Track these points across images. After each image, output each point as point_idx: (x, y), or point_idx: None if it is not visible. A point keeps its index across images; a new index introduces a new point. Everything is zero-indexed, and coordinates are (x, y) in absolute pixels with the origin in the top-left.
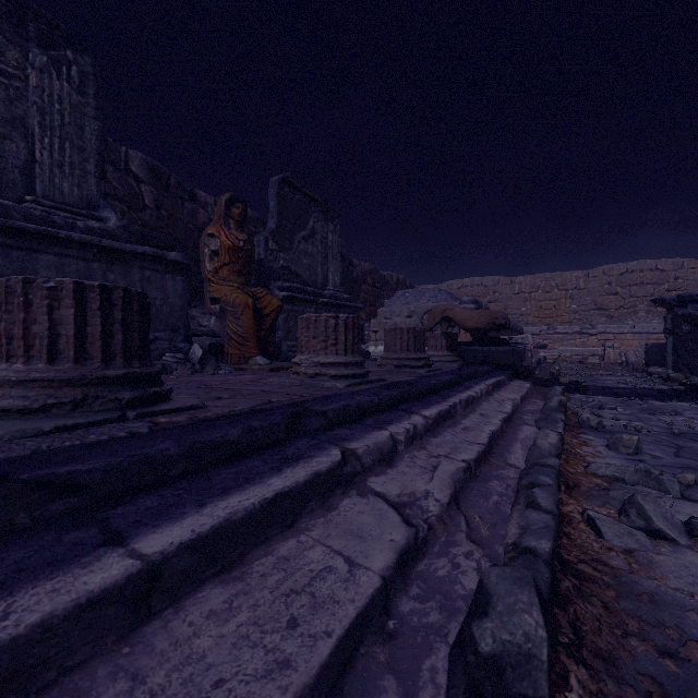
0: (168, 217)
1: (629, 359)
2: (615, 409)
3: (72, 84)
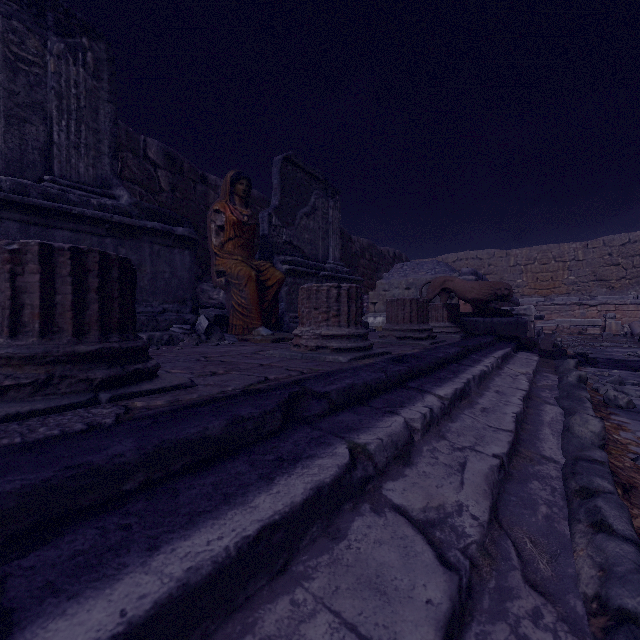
0: (182, 199)
1: (635, 330)
2: (638, 385)
3: (87, 70)
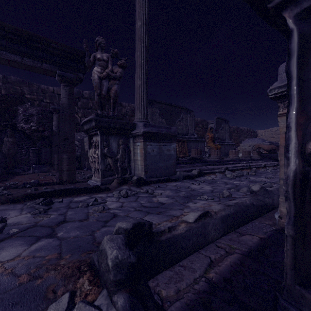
0: None
1: None
2: None
3: (191, 117)
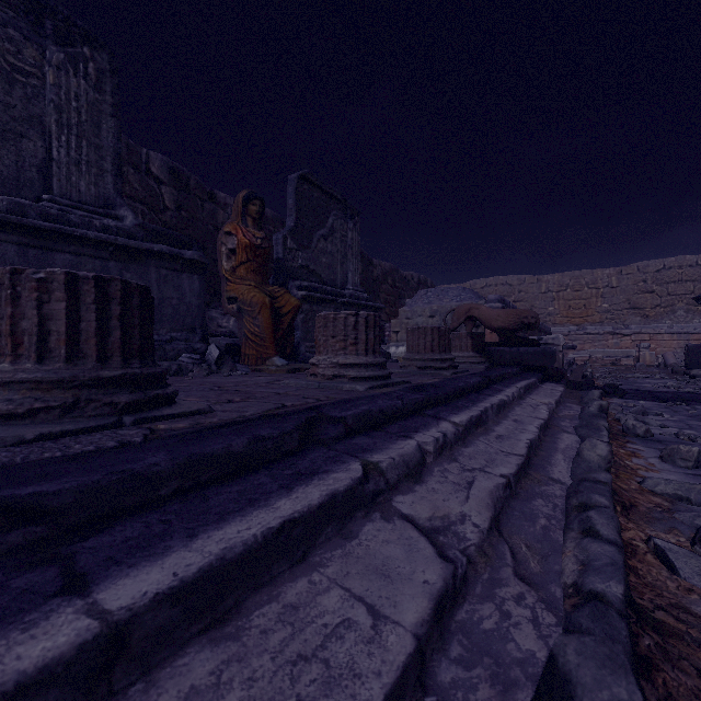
0: (188, 218)
1: (668, 361)
2: (661, 415)
3: (89, 81)
